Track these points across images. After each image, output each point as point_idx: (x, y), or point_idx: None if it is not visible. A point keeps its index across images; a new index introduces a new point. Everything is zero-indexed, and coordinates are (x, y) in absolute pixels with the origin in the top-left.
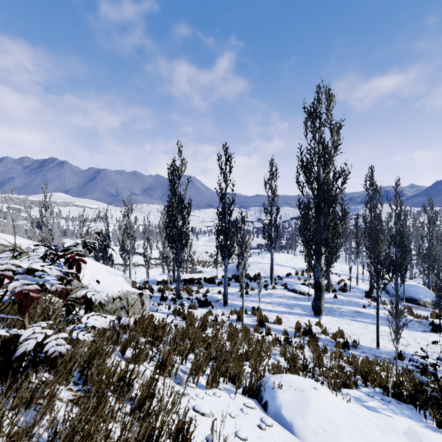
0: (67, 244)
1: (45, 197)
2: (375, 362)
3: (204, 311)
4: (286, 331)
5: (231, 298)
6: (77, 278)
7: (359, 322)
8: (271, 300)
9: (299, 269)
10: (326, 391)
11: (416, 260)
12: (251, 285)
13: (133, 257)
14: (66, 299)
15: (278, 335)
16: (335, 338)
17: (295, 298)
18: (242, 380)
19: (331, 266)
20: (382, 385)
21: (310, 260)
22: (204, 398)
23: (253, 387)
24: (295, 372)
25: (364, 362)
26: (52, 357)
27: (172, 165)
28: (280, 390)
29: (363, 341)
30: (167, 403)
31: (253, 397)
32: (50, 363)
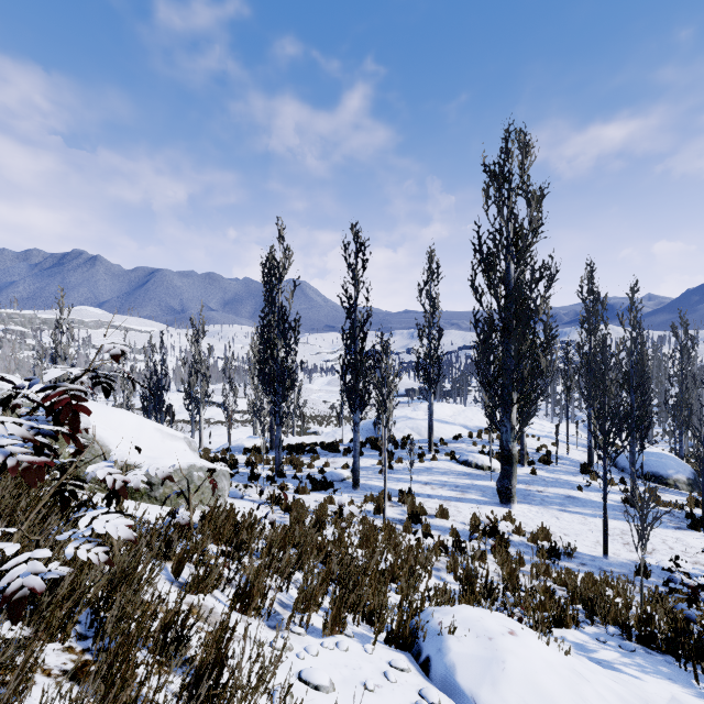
0: (49, 376)
1: (62, 311)
2: (603, 581)
3: (321, 497)
4: (457, 530)
5: (365, 476)
6: (75, 443)
7: (573, 513)
8: (430, 479)
9: (474, 428)
10: (531, 638)
11: (659, 413)
12: (396, 454)
13: (207, 410)
14: (58, 482)
15: (443, 536)
16: (537, 541)
17: (468, 474)
18: (384, 619)
19: (527, 422)
20: (618, 620)
21: (493, 414)
22: (318, 654)
23: (404, 632)
24: (473, 601)
25: (586, 581)
26: (14, 599)
27: (268, 258)
28: (451, 637)
29: (581, 545)
30: (248, 678)
31: (404, 649)
32: (9, 612)
